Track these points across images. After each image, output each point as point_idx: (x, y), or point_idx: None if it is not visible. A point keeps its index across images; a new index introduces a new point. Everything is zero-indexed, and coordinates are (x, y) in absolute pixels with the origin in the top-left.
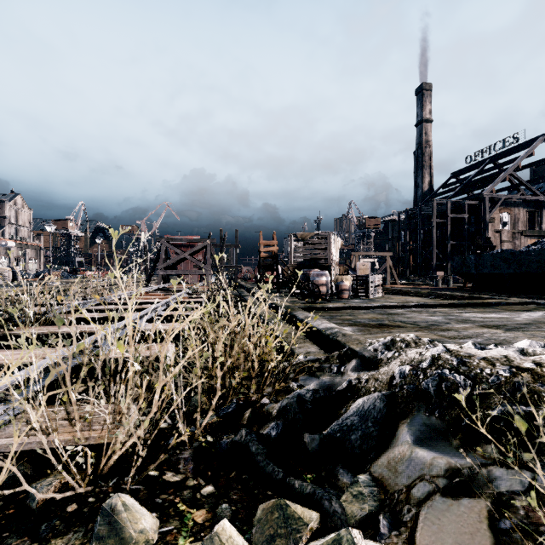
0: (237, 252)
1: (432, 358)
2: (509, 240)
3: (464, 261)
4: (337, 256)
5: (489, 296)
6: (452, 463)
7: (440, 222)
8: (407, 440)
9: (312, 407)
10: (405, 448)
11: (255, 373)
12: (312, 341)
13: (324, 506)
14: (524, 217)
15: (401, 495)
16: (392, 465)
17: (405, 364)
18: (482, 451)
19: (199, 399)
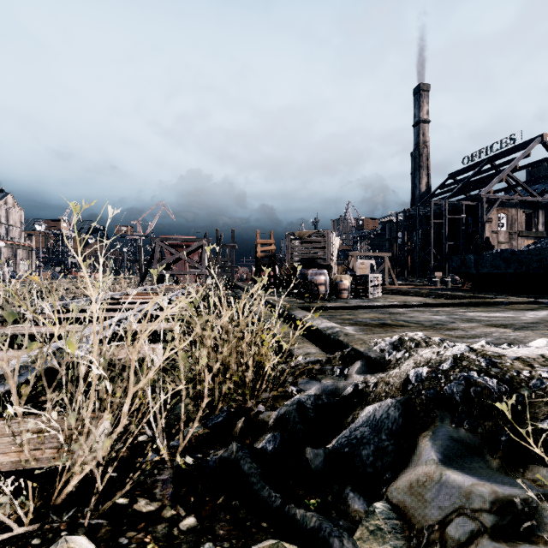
0: (233, 252)
1: (453, 359)
2: (506, 241)
3: (464, 261)
4: (336, 256)
5: (490, 296)
6: (499, 493)
7: (438, 223)
8: (433, 459)
9: (315, 415)
10: (432, 469)
11: (248, 376)
12: (312, 342)
13: (333, 545)
14: (521, 218)
15: (433, 533)
16: (417, 490)
17: (421, 365)
18: (544, 480)
19: (183, 408)
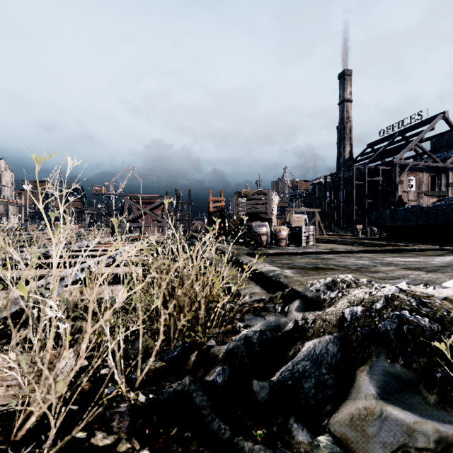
0: (190, 208)
1: (385, 299)
2: (415, 199)
3: (381, 215)
4: (275, 211)
5: (404, 244)
6: (443, 432)
7: (359, 184)
8: (372, 393)
9: (260, 349)
10: (372, 404)
11: (201, 315)
12: (256, 283)
13: None
14: (427, 180)
15: None
16: (358, 424)
17: (355, 304)
18: None
19: (140, 345)
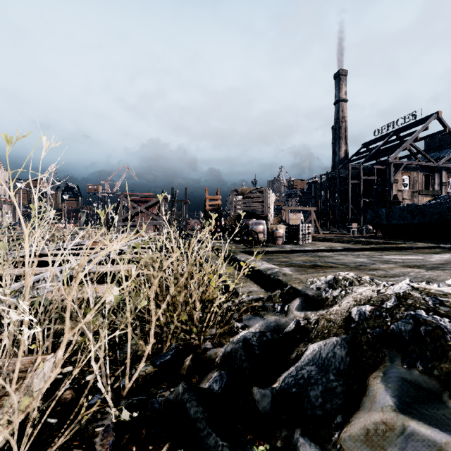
0: (186, 207)
1: (397, 297)
2: (409, 198)
3: (377, 214)
4: (272, 209)
5: (400, 242)
6: None
7: (354, 183)
8: (390, 405)
9: (260, 352)
10: (391, 417)
11: (196, 315)
12: (253, 281)
13: None
14: (421, 179)
15: None
16: (376, 442)
17: (361, 303)
18: None
19: (129, 349)
